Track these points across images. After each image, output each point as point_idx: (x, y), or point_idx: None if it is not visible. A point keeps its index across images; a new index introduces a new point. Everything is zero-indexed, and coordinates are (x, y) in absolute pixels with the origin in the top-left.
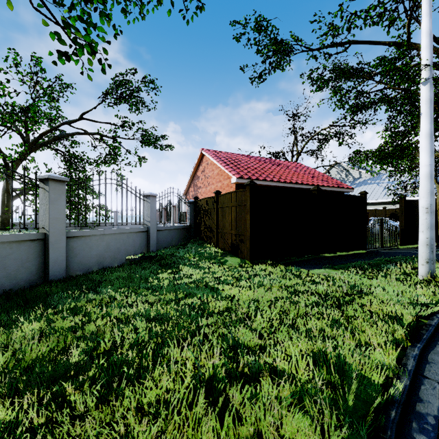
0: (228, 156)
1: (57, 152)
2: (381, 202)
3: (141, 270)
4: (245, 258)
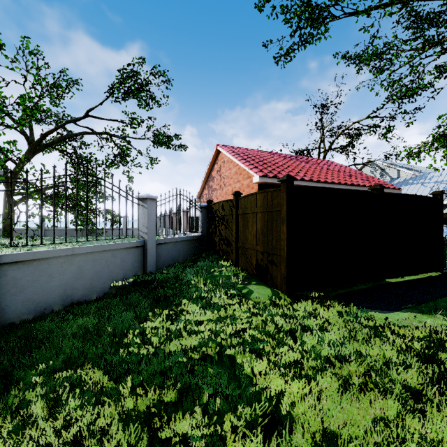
0: (247, 152)
1: (63, 153)
2: None
3: (122, 312)
4: (277, 289)
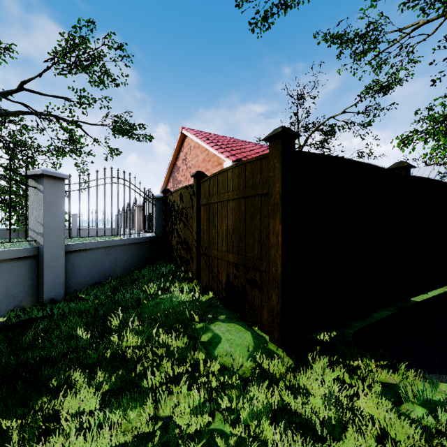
0: (218, 137)
1: None
2: None
3: None
4: (263, 330)
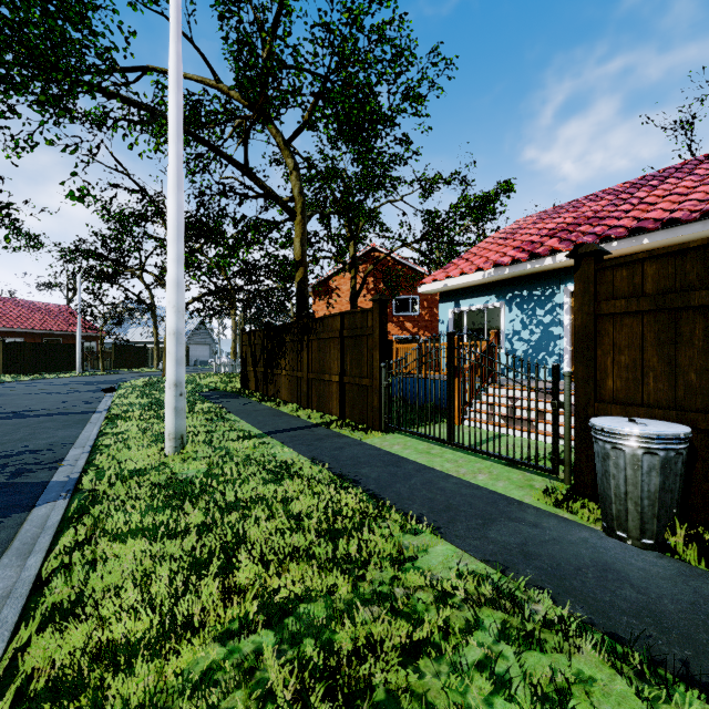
0: None
1: None
2: (149, 341)
3: None
4: None
